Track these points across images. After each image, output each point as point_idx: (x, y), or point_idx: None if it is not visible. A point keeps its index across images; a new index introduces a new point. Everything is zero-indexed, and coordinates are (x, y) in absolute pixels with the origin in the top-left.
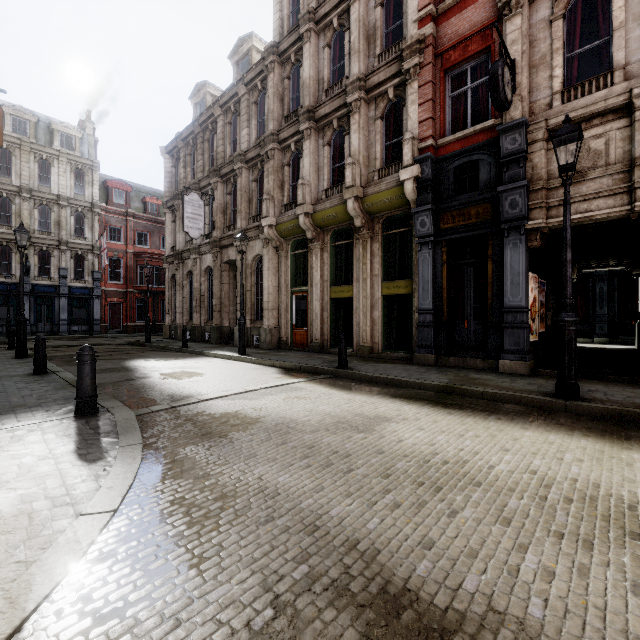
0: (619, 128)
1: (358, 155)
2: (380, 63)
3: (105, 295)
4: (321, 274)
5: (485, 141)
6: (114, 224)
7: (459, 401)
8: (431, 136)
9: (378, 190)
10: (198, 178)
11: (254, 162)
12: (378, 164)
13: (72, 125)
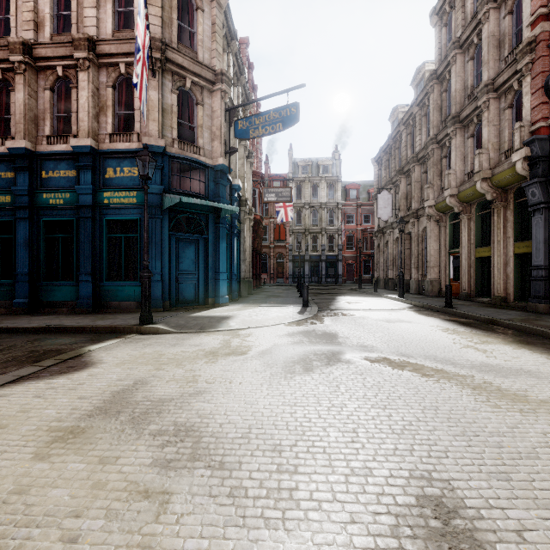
0: None
1: (486, 144)
2: (506, 64)
3: (344, 259)
4: (468, 239)
5: None
6: (349, 213)
7: (482, 326)
8: (542, 118)
9: (502, 170)
10: (392, 176)
11: (423, 160)
12: (506, 146)
13: (327, 159)
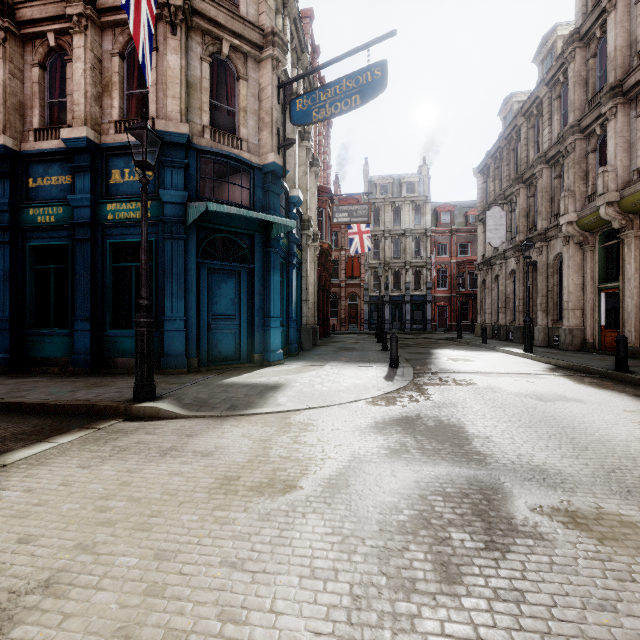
0: None
1: None
2: None
3: (434, 300)
4: (635, 267)
5: None
6: (441, 242)
7: None
8: None
9: None
10: (503, 188)
11: (555, 159)
12: None
13: (413, 174)
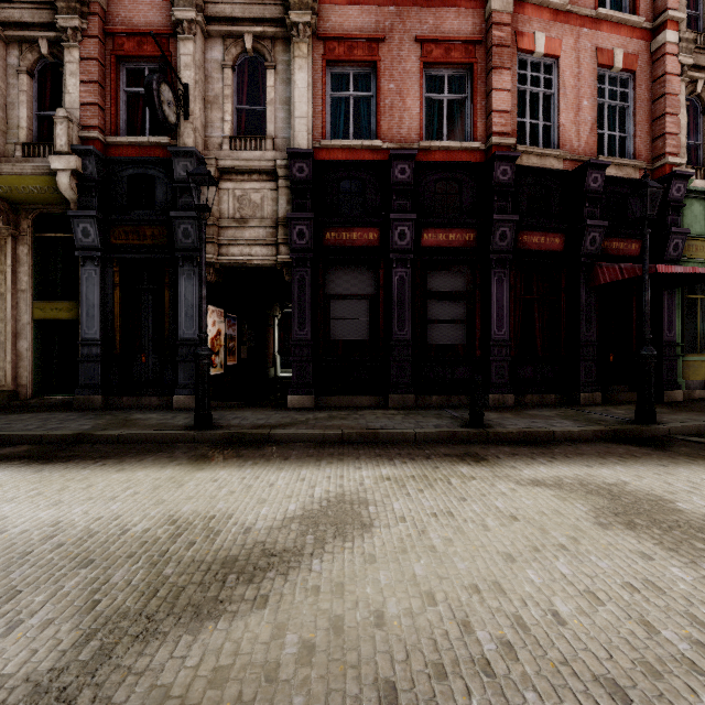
0: (270, 189)
1: None
2: None
3: None
4: None
5: (161, 158)
6: None
7: (80, 451)
8: (98, 127)
9: (20, 171)
10: None
11: None
12: (24, 136)
13: None
